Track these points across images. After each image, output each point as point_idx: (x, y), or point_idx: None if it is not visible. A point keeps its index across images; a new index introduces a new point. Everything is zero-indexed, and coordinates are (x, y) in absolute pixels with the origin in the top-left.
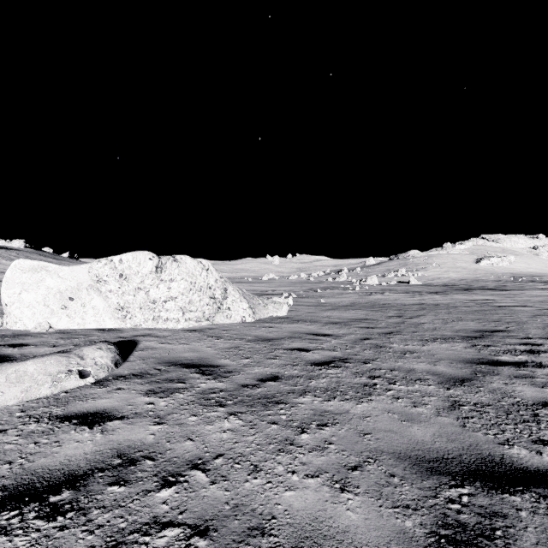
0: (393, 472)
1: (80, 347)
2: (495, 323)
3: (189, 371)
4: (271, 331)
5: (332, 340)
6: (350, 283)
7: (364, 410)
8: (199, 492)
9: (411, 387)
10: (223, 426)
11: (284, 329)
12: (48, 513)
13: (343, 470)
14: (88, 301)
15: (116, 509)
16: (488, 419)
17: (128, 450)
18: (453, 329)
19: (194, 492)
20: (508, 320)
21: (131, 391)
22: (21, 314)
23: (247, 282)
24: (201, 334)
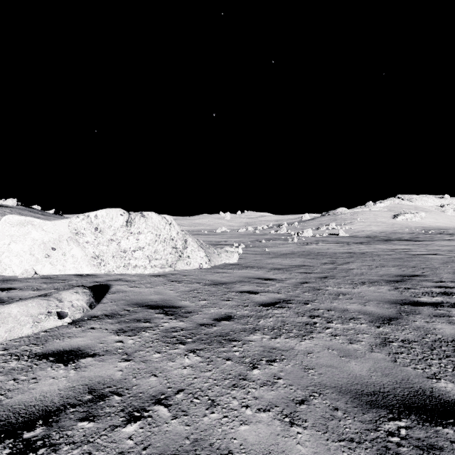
0: (336, 405)
1: (59, 291)
2: (412, 268)
3: (154, 311)
4: (225, 276)
5: (276, 283)
6: (289, 235)
7: (307, 347)
8: (162, 427)
9: (346, 325)
10: (184, 363)
11: (235, 274)
12: (21, 449)
13: (292, 404)
14: (68, 251)
15: (84, 445)
16: (415, 355)
17: (98, 386)
18: (377, 274)
19: (157, 427)
20: (423, 266)
21: (103, 330)
22: (10, 262)
23: (203, 234)
24: (165, 279)
